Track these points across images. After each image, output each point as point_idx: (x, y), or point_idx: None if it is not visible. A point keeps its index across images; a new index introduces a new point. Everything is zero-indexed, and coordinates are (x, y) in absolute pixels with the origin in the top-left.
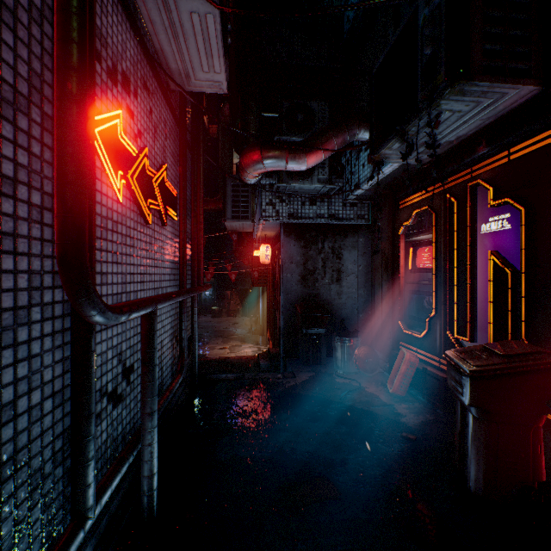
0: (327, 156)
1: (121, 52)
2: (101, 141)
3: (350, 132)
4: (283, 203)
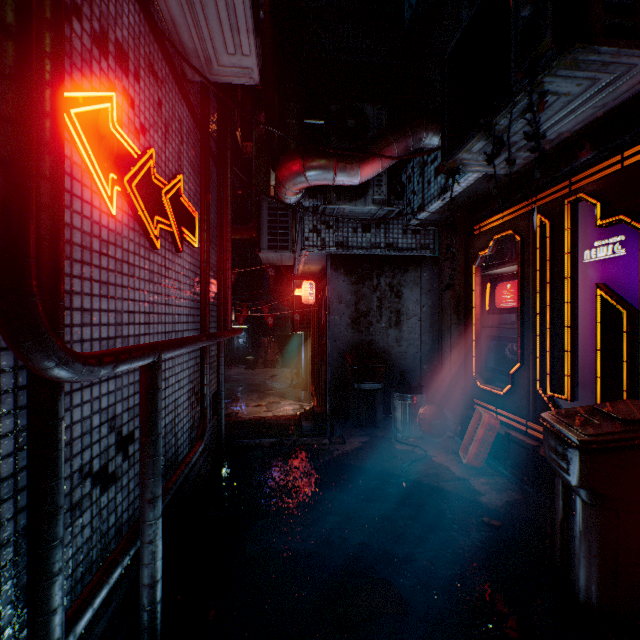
0: (386, 166)
1: (115, 16)
2: (80, 128)
3: (415, 136)
4: (330, 230)
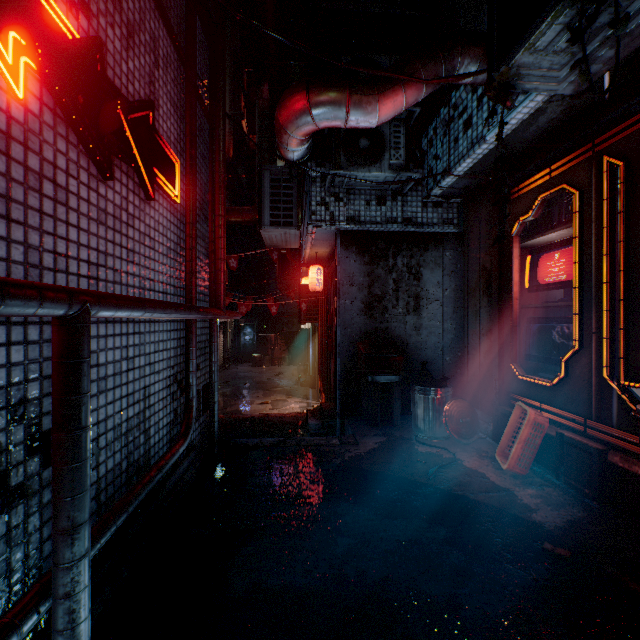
0: (410, 103)
1: None
2: None
3: (448, 62)
4: (340, 203)
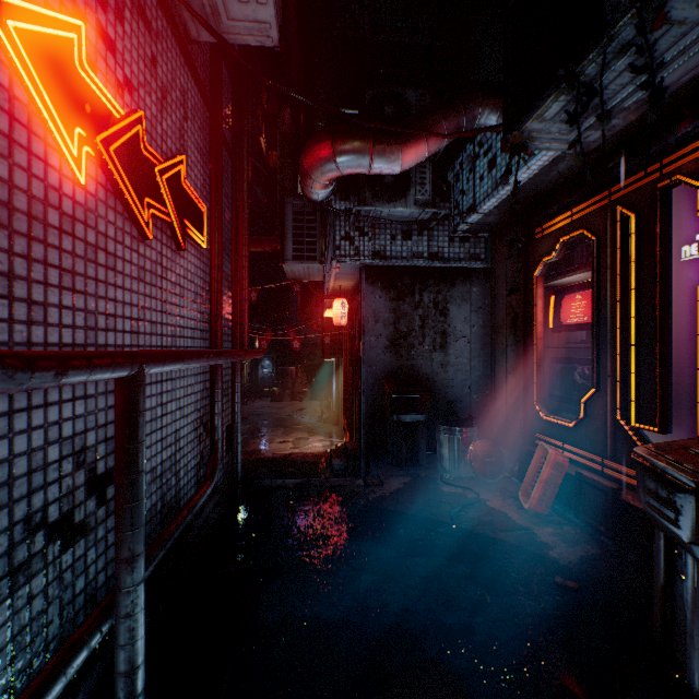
0: (433, 151)
1: None
2: (25, 51)
3: (468, 113)
4: (365, 237)
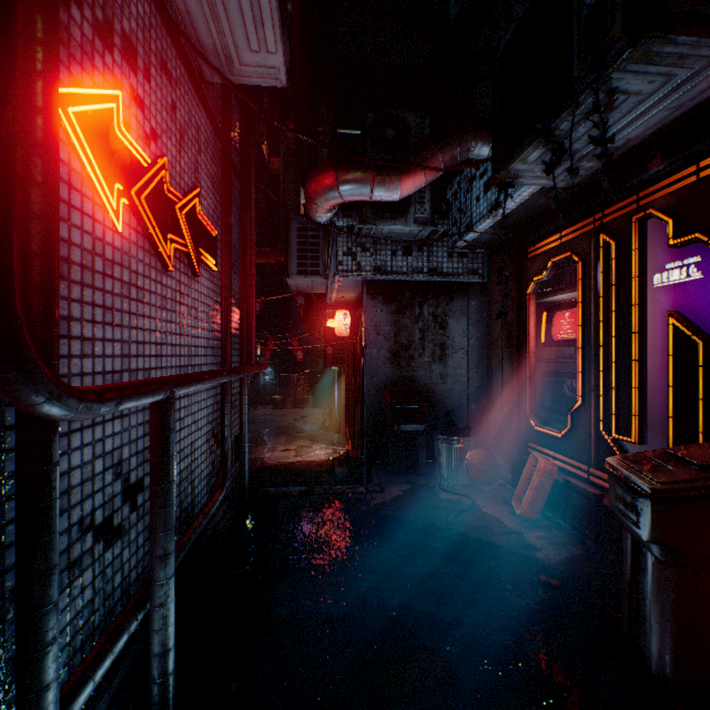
0: (429, 180)
1: (121, 4)
2: (80, 130)
3: (463, 145)
4: (367, 253)
